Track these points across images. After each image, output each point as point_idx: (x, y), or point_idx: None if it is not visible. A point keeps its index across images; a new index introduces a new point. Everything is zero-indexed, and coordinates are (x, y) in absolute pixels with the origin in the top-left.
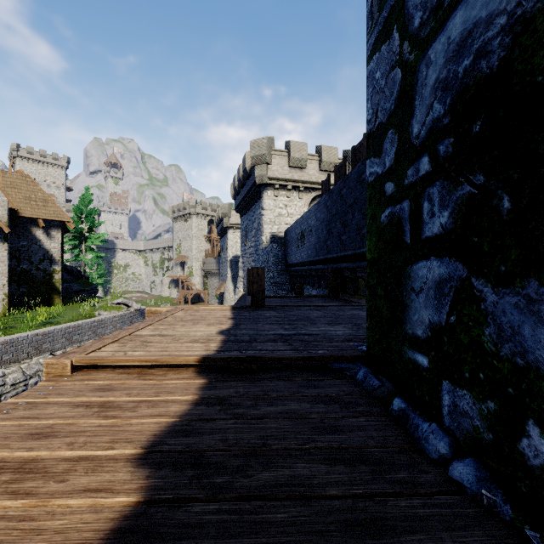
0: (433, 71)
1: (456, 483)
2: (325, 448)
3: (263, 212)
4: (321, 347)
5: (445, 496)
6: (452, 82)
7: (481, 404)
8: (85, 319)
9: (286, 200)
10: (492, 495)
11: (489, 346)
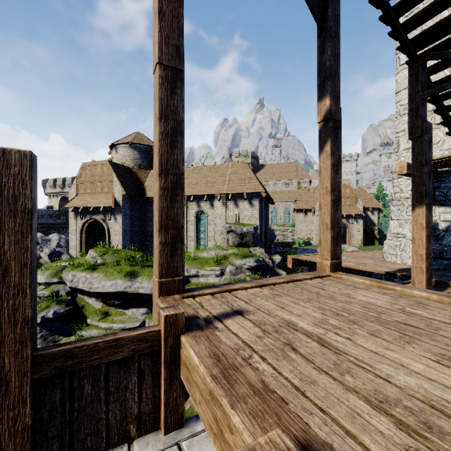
0: None
1: None
2: None
3: None
4: None
5: None
6: None
7: None
8: None
9: None
10: None
11: None
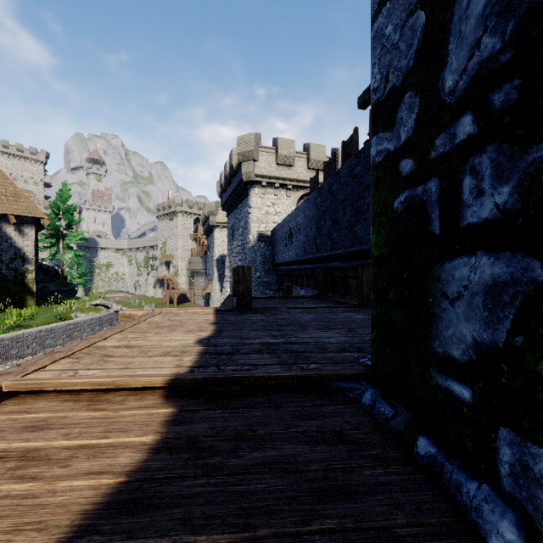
0: None
1: None
2: (336, 529)
3: (250, 210)
4: (317, 360)
5: None
6: None
7: None
8: (60, 321)
9: (274, 198)
10: None
11: None
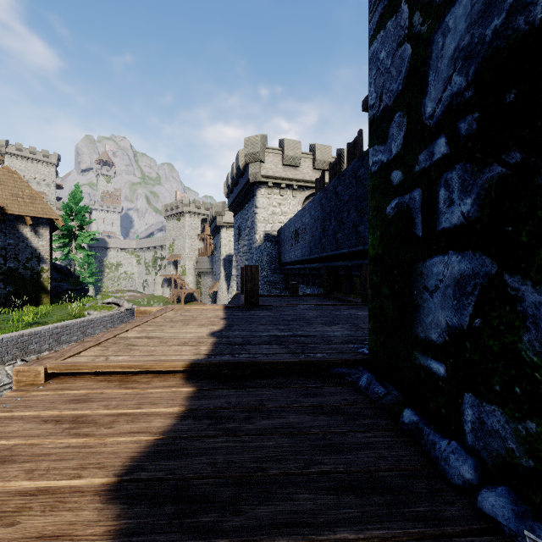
0: (451, 40)
1: (489, 518)
2: (331, 472)
3: (257, 211)
4: (319, 349)
5: (479, 537)
6: (477, 47)
7: (517, 423)
8: (74, 319)
9: (280, 198)
10: (536, 537)
11: (528, 355)
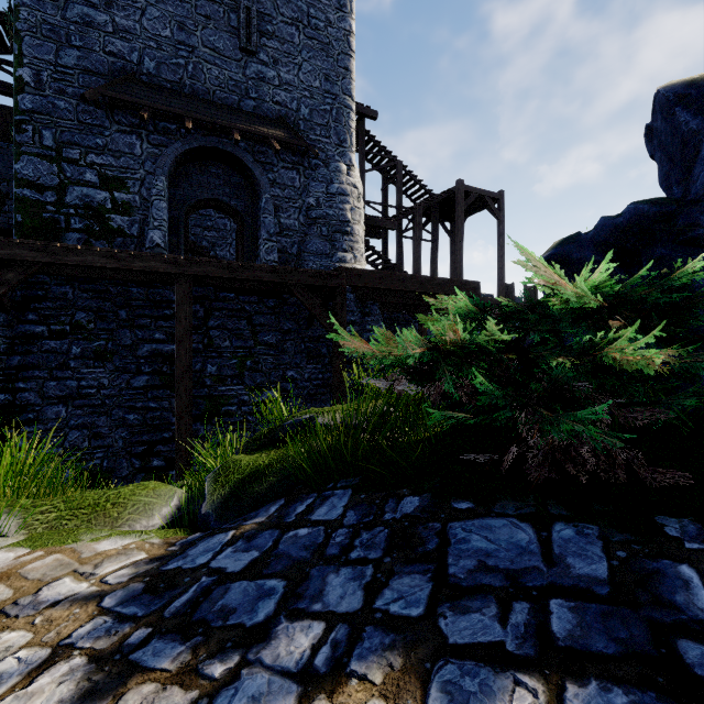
0: (76, 193)
1: None
2: None
3: None
4: None
5: None
6: (84, 200)
7: None
8: None
9: None
10: None
11: None
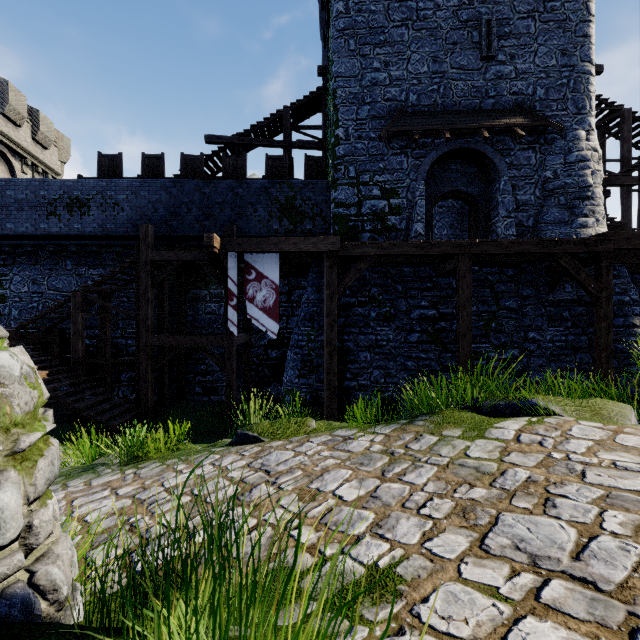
0: (367, 205)
1: None
2: None
3: None
4: None
5: None
6: (372, 209)
7: None
8: None
9: None
10: None
11: None
